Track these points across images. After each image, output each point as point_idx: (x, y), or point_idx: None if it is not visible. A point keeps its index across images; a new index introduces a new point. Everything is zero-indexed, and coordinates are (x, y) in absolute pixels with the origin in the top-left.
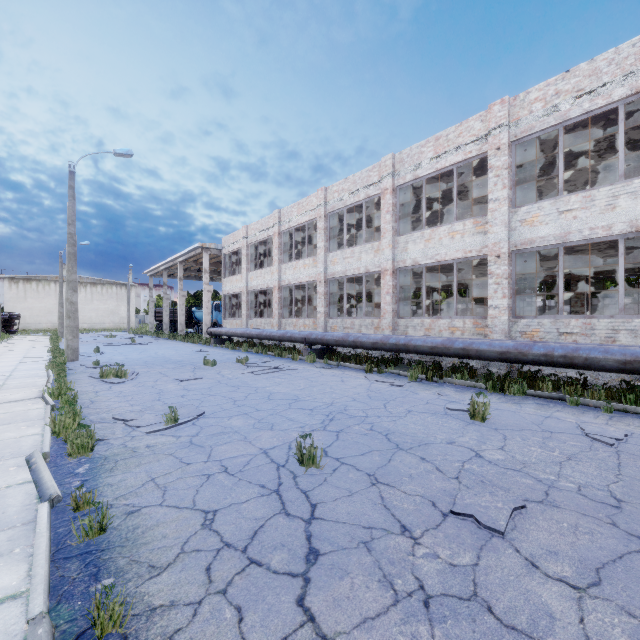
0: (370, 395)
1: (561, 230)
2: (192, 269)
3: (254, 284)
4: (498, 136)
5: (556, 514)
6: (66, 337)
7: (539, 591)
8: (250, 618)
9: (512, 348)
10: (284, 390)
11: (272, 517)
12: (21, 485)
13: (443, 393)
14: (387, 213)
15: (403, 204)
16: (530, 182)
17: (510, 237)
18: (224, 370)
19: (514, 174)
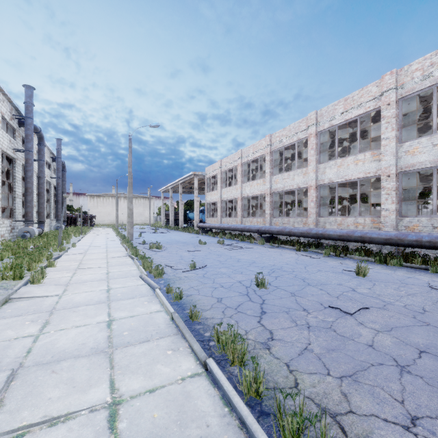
0: (297, 262)
1: (435, 157)
2: (186, 187)
3: (225, 196)
4: (388, 96)
5: (384, 312)
6: (128, 228)
7: (359, 329)
8: (241, 323)
9: (393, 236)
10: (246, 258)
11: (245, 301)
12: (142, 285)
13: (344, 263)
14: (311, 149)
15: (324, 141)
16: (420, 120)
17: (397, 163)
18: (211, 247)
19: (400, 120)
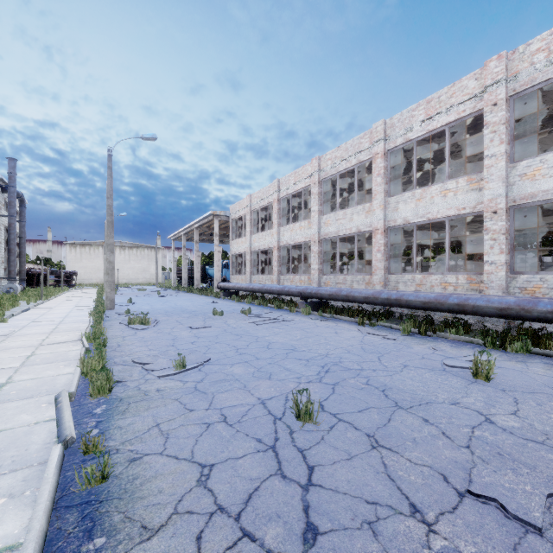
0: (364, 347)
1: None
2: (206, 234)
3: (256, 245)
4: (494, 92)
5: None
6: (105, 290)
7: None
8: None
9: (513, 304)
10: (282, 340)
11: (267, 478)
12: (47, 422)
13: (438, 348)
14: (378, 176)
15: (393, 168)
16: (526, 138)
17: (508, 192)
18: (230, 320)
19: (512, 129)
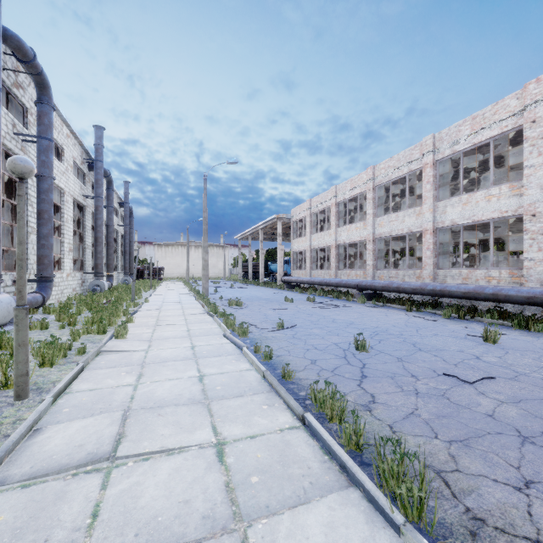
0: (407, 324)
1: None
2: (268, 233)
3: (316, 244)
4: (533, 111)
5: (514, 383)
6: (202, 281)
7: (479, 399)
8: (338, 385)
9: (539, 294)
10: (343, 318)
11: (343, 364)
12: (227, 344)
13: (469, 327)
14: (427, 183)
15: (445, 172)
16: None
17: None
18: (299, 305)
19: None
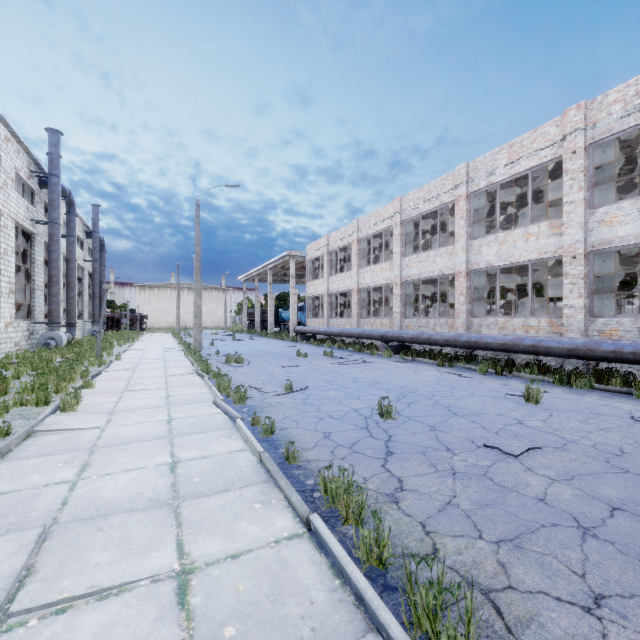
0: (439, 382)
1: None
2: (279, 274)
3: (335, 287)
4: (574, 140)
5: (564, 453)
6: (194, 333)
7: (526, 477)
8: (357, 467)
9: (581, 345)
10: (365, 376)
11: (364, 438)
12: (217, 414)
13: (508, 384)
14: (461, 219)
15: (479, 206)
16: (622, 175)
17: (587, 238)
18: (314, 361)
19: (592, 176)
